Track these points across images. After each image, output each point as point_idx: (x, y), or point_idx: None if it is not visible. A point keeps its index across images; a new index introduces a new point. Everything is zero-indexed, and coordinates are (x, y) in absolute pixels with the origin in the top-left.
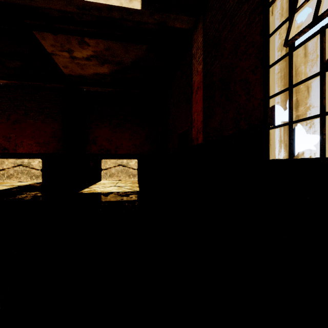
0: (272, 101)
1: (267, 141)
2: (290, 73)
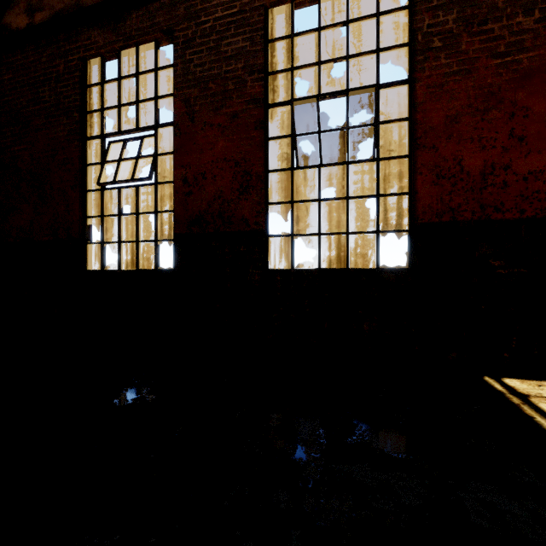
0: (91, 220)
1: (86, 254)
2: (102, 206)
